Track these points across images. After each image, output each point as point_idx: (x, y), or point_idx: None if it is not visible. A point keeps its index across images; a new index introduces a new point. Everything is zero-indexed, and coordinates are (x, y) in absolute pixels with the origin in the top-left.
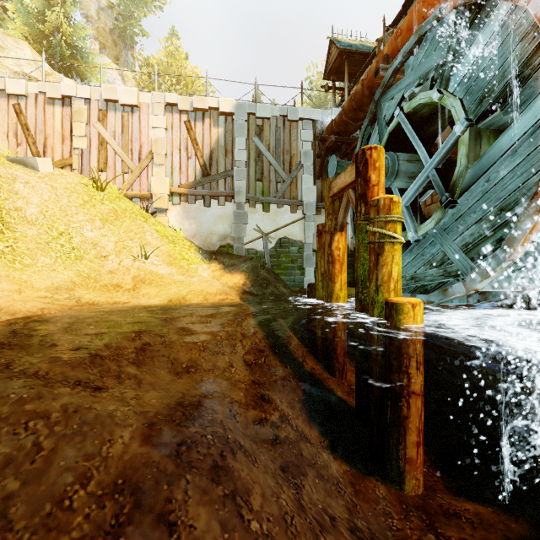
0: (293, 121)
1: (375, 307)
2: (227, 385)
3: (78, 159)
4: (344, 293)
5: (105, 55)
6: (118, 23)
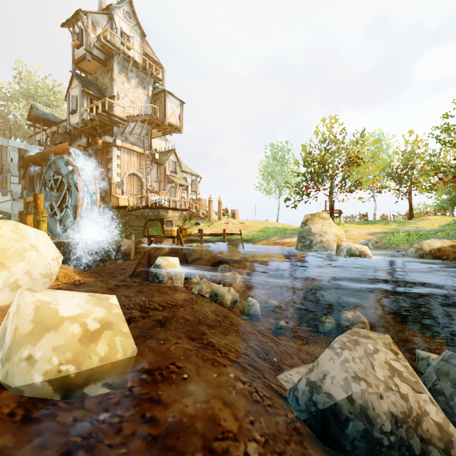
0: (4, 145)
1: None
2: None
3: None
4: None
5: None
6: None
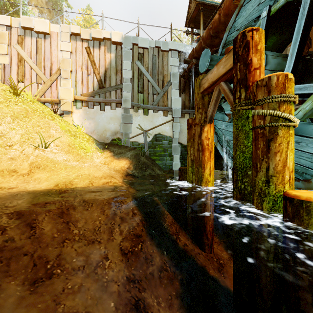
0: (164, 51)
1: (266, 200)
2: (96, 290)
3: (1, 71)
4: (212, 177)
5: (42, 17)
6: None
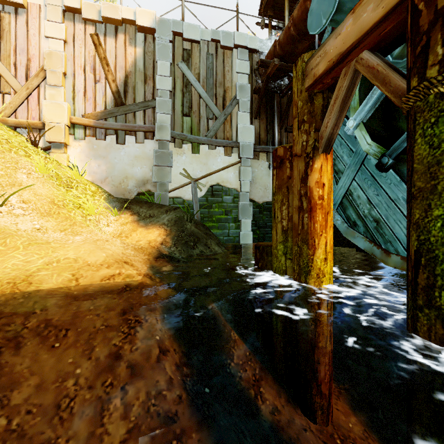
0: (227, 48)
1: None
2: None
3: None
4: (330, 265)
5: None
6: None
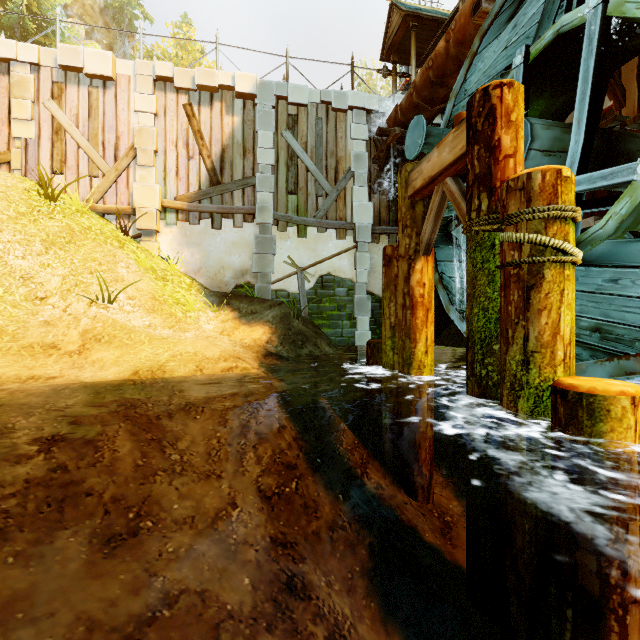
0: (340, 110)
1: (523, 396)
2: (217, 558)
3: (21, 153)
4: (431, 358)
5: (92, 40)
6: (111, 0)
